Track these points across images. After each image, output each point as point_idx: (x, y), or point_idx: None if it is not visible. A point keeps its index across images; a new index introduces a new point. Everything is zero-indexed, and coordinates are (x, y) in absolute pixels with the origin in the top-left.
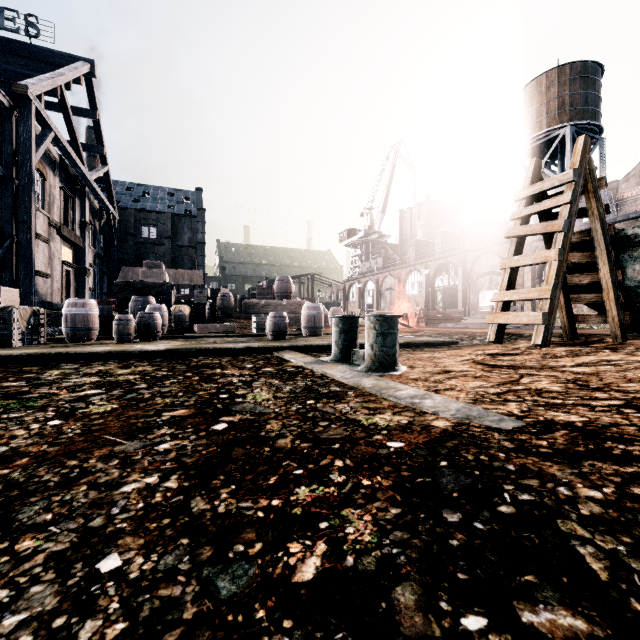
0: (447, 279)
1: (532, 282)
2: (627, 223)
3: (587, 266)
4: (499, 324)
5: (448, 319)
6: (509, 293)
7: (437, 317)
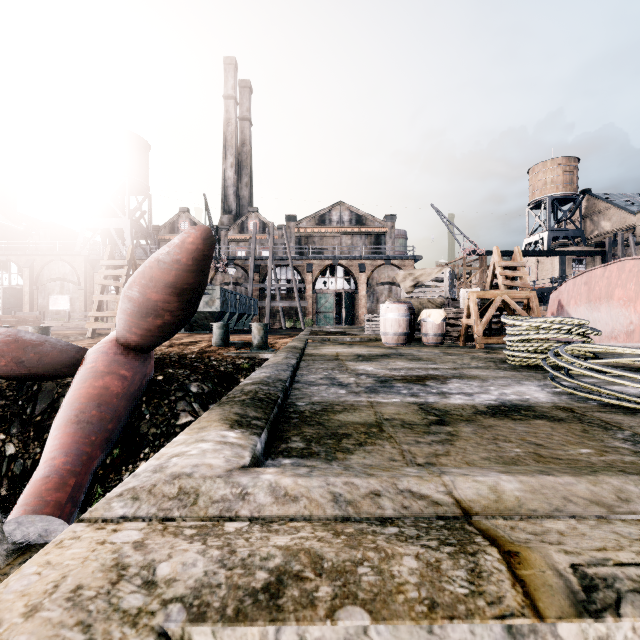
0: (8, 278)
1: None
2: None
3: None
4: (94, 328)
5: (25, 323)
6: (99, 313)
7: (11, 321)
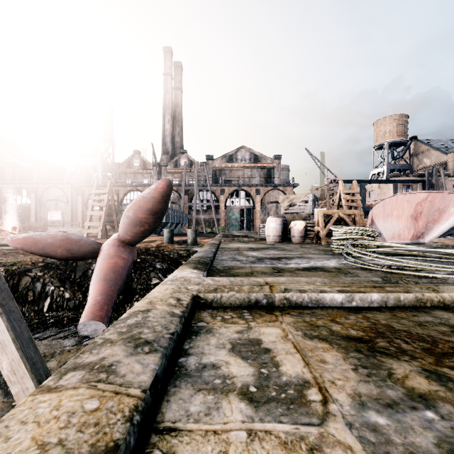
0: (20, 199)
1: (82, 208)
2: (123, 188)
3: (111, 215)
4: (87, 232)
5: (36, 229)
6: (91, 223)
7: (27, 228)
